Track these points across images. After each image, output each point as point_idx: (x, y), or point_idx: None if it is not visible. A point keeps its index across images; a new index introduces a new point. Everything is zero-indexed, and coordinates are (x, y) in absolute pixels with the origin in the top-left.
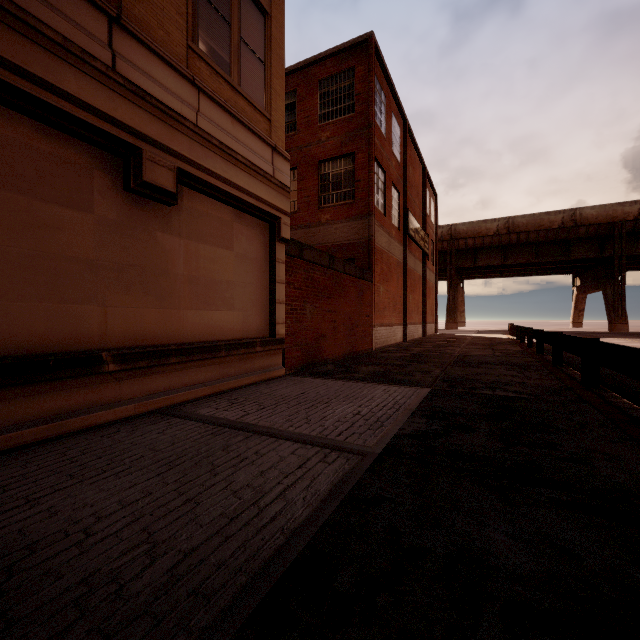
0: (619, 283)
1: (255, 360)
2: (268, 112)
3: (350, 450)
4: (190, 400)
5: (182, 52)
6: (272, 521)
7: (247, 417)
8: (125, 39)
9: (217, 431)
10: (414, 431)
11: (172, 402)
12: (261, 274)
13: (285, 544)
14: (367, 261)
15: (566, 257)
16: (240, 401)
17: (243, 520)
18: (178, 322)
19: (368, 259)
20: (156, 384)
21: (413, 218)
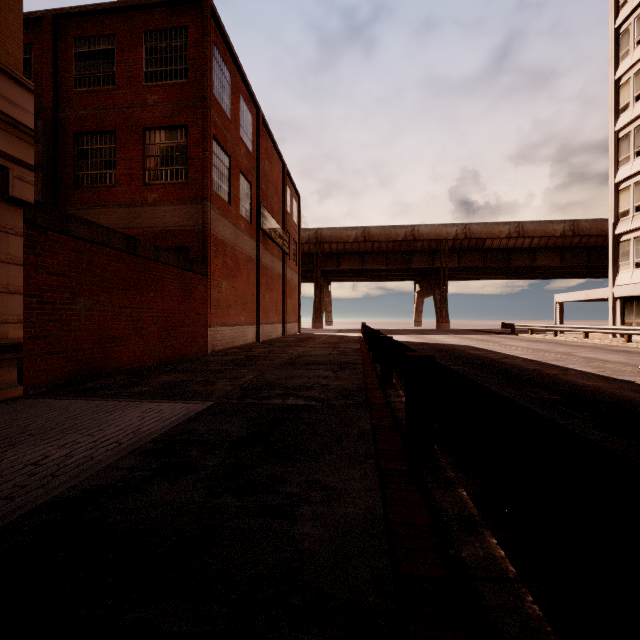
0: (444, 290)
1: None
2: None
3: None
4: None
5: None
6: None
7: None
8: None
9: None
10: (89, 489)
11: None
12: None
13: None
14: (202, 252)
15: (408, 266)
16: None
17: None
18: None
19: (203, 249)
20: None
21: (268, 213)
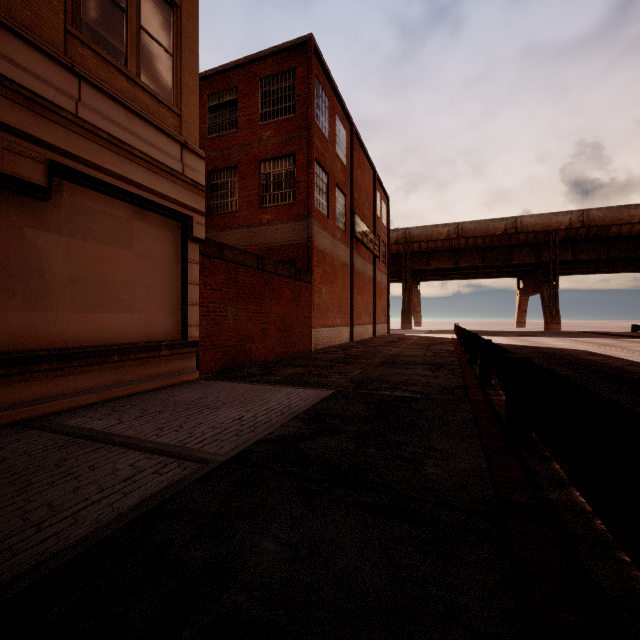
0: (554, 286)
1: (160, 364)
2: (177, 107)
3: (196, 459)
4: (69, 409)
5: (58, 36)
6: (39, 544)
7: (116, 426)
8: None
9: (68, 443)
10: (280, 435)
11: (43, 412)
12: (170, 275)
13: (31, 570)
14: (307, 262)
15: (509, 262)
16: (125, 409)
17: (6, 545)
18: (56, 326)
19: (307, 260)
20: (21, 393)
21: (360, 221)
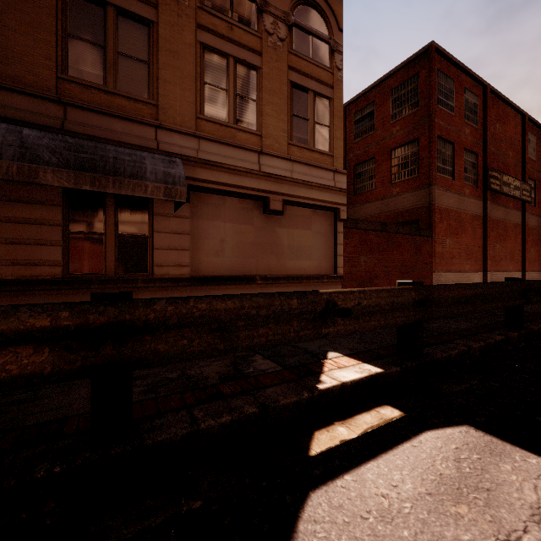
0: None
1: (323, 286)
2: (332, 152)
3: None
4: None
5: (285, 148)
6: None
7: None
8: (264, 157)
9: None
10: None
11: None
12: (328, 240)
13: None
14: (429, 221)
15: None
16: None
17: None
18: (284, 266)
19: (428, 219)
20: (275, 291)
21: (497, 172)
